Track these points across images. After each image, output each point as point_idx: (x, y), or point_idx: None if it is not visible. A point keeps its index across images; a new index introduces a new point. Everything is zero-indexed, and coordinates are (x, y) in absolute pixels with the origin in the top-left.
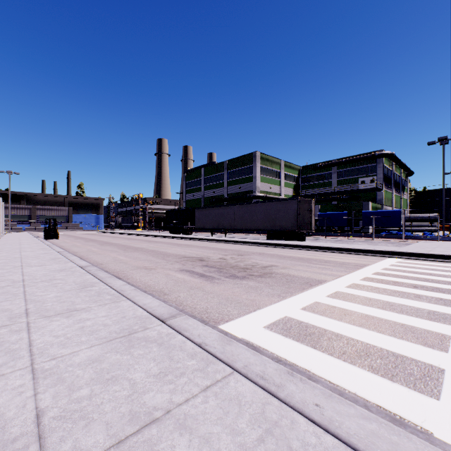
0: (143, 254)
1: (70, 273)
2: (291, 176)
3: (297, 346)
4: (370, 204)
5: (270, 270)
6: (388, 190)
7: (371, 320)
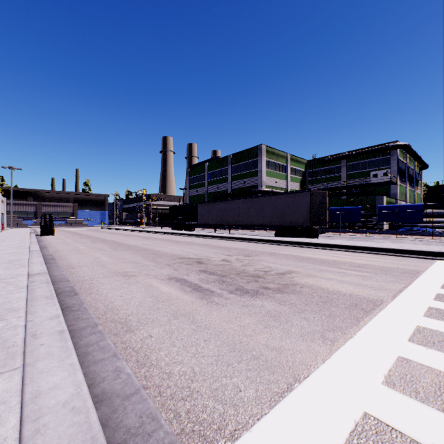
0: (132, 254)
1: None
2: (297, 170)
3: None
4: (384, 198)
5: (290, 280)
6: (402, 184)
7: None
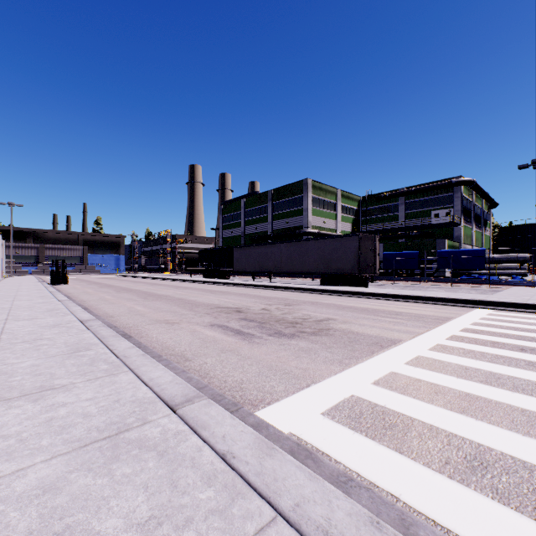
0: (166, 304)
1: (65, 330)
2: (349, 208)
3: (374, 448)
4: (446, 241)
5: (326, 326)
6: (467, 225)
7: (475, 402)
